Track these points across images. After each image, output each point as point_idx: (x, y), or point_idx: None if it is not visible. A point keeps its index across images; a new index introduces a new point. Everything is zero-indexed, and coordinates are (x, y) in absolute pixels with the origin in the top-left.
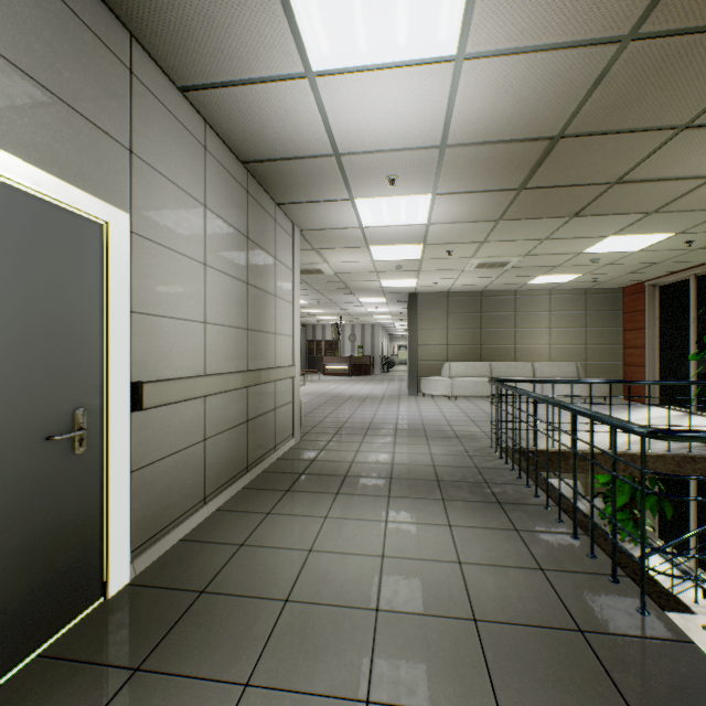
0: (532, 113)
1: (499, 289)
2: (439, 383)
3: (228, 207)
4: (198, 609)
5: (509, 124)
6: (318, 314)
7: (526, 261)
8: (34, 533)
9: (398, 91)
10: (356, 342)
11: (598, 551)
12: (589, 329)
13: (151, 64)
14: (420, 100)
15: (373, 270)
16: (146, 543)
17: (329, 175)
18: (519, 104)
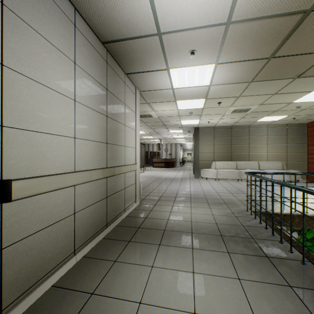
0: None
1: (240, 125)
2: (210, 172)
3: (93, 68)
4: None
5: None
6: (150, 139)
7: (259, 108)
8: None
9: None
10: (168, 152)
11: None
12: (288, 144)
13: None
14: None
15: (177, 115)
16: (18, 298)
17: (154, 51)
18: None
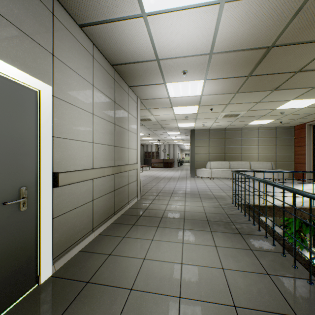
0: (259, 33)
1: (233, 127)
2: (205, 171)
3: (105, 87)
4: (84, 293)
5: (246, 40)
6: (149, 140)
7: (248, 114)
8: None
9: (189, 22)
10: (166, 152)
11: (297, 263)
12: (277, 146)
13: (64, 12)
14: (200, 28)
15: (174, 119)
16: (61, 254)
17: (154, 71)
18: (252, 28)
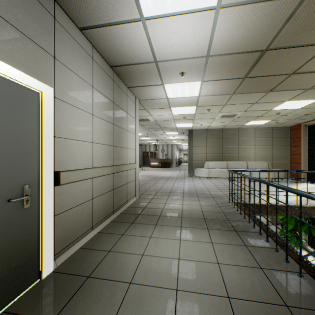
0: (253, 37)
1: (231, 127)
2: (203, 171)
3: (104, 88)
4: (85, 287)
5: (241, 43)
6: (147, 140)
7: (245, 114)
8: (1, 249)
9: (186, 26)
10: (164, 152)
11: (289, 258)
12: (274, 146)
13: (65, 15)
14: (197, 32)
15: (172, 119)
16: (62, 250)
17: (152, 72)
18: (247, 32)
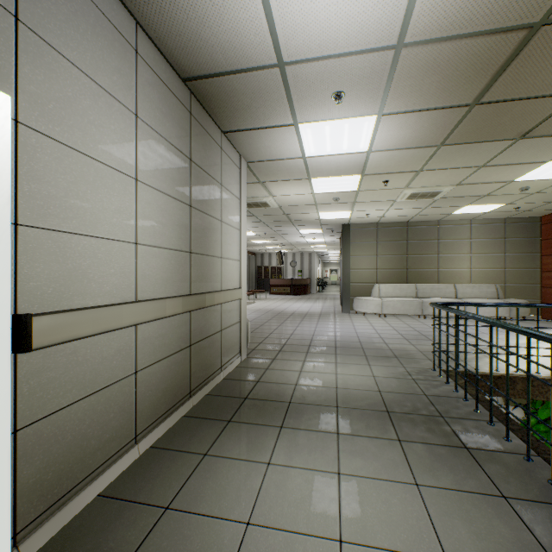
0: None
1: (423, 220)
2: (370, 302)
3: (167, 124)
4: None
5: (485, 4)
6: (265, 244)
7: (456, 191)
8: None
9: None
10: (296, 267)
11: None
12: (508, 254)
13: None
14: None
15: (313, 203)
16: (43, 513)
17: (273, 94)
18: None
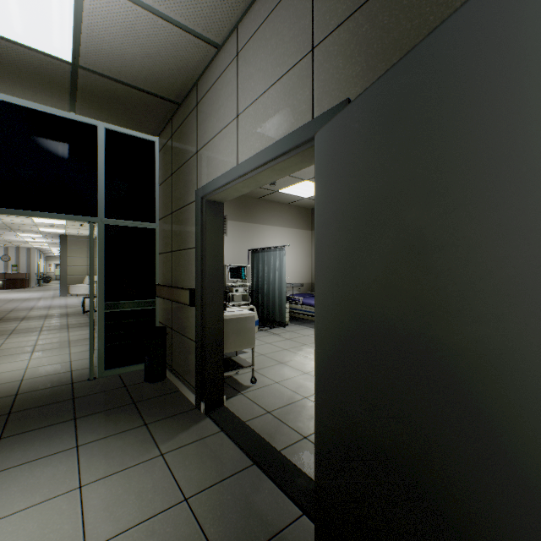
0: None
1: None
2: (82, 287)
3: None
4: None
5: None
6: None
7: None
8: None
9: None
10: (11, 261)
11: None
12: None
13: None
14: None
15: (34, 224)
16: None
17: None
18: None
